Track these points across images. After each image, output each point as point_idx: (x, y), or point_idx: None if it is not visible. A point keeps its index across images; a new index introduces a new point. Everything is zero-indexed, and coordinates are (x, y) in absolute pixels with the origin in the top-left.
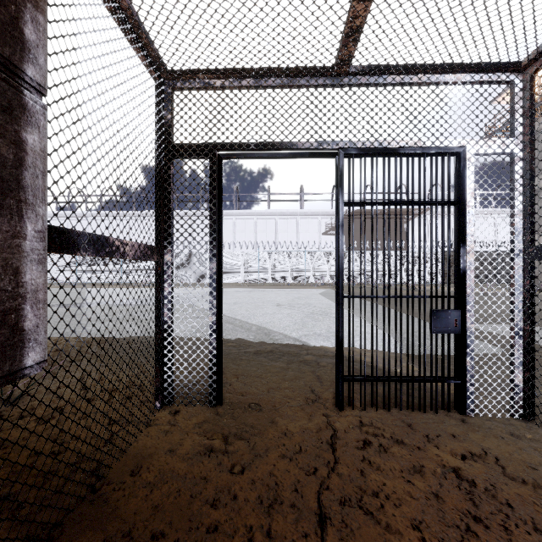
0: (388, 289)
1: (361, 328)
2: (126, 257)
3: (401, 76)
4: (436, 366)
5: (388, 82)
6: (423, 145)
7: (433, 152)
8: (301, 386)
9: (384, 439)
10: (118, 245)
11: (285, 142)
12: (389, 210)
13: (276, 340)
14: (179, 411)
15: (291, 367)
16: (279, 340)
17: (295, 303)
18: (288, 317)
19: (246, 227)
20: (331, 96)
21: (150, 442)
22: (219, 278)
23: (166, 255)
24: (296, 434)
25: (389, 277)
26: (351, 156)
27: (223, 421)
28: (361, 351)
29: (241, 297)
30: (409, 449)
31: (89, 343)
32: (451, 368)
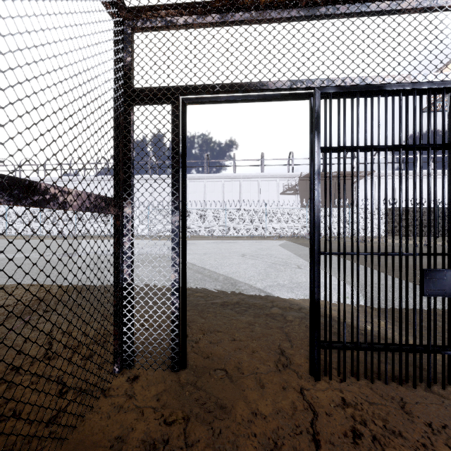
0: (371, 245)
1: (339, 288)
2: (68, 207)
3: (387, 2)
4: (428, 334)
5: (372, 10)
6: (413, 80)
7: (425, 87)
8: (270, 346)
9: (377, 429)
10: (56, 193)
11: (254, 82)
12: (372, 155)
13: (242, 291)
14: (138, 377)
15: (258, 322)
16: (244, 290)
17: (257, 254)
18: (252, 267)
19: (215, 188)
20: (306, 28)
21: (98, 423)
22: (182, 232)
23: (126, 207)
24: (269, 416)
25: (372, 231)
26: (328, 96)
27: (184, 393)
28: (339, 314)
29: (211, 248)
30: (412, 446)
31: (69, 291)
32: (424, 326)
